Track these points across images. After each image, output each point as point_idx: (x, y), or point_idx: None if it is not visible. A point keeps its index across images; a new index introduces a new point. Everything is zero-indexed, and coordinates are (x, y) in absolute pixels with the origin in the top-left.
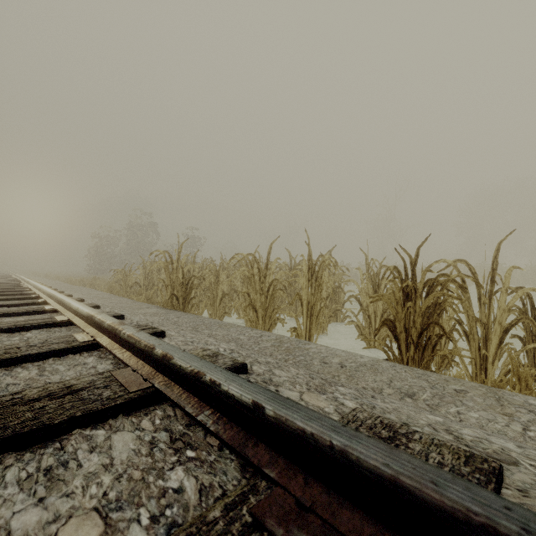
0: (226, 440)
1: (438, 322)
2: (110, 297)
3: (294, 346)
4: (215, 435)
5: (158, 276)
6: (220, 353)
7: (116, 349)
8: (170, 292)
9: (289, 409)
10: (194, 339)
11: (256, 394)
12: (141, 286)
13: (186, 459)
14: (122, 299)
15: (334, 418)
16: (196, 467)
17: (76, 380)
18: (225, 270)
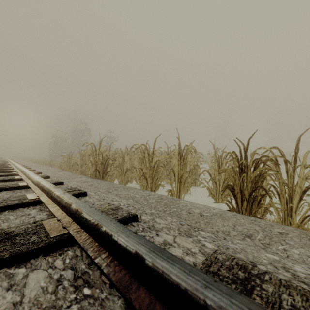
0: (114, 283)
1: (262, 186)
2: (59, 171)
3: (170, 201)
4: (107, 277)
5: (88, 159)
6: (120, 207)
7: (50, 204)
8: (94, 168)
9: (165, 261)
10: (105, 197)
11: (139, 245)
12: (78, 165)
13: (82, 297)
14: (66, 172)
15: (199, 257)
16: (89, 306)
17: (15, 227)
18: (129, 155)
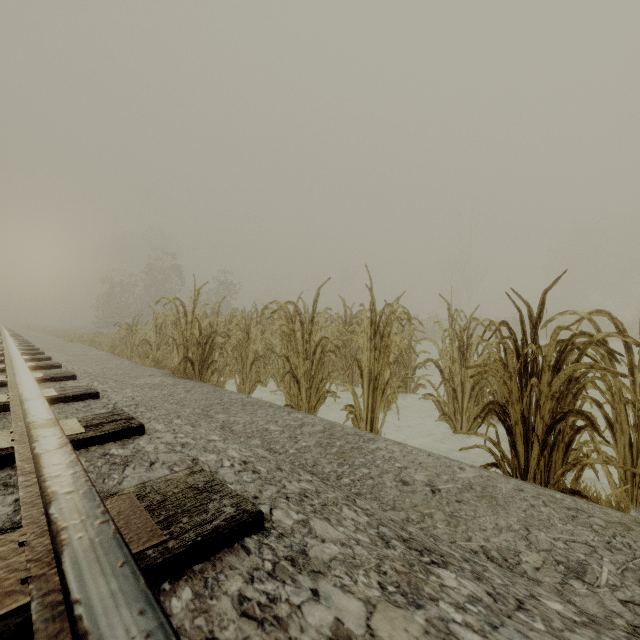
0: None
1: (582, 411)
2: (108, 360)
3: (351, 445)
4: None
5: (173, 332)
6: (218, 482)
7: (28, 474)
8: (183, 354)
9: None
10: (189, 440)
11: None
12: (150, 345)
13: None
14: (122, 362)
15: None
16: None
17: None
18: (260, 323)
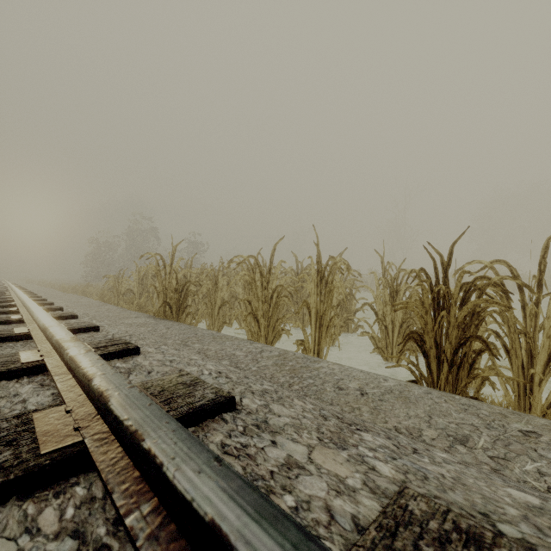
0: None
1: (480, 336)
2: (99, 305)
3: (300, 364)
4: None
5: (153, 283)
6: (201, 380)
7: (61, 375)
8: (162, 300)
9: None
10: (175, 358)
11: (223, 498)
12: (134, 294)
13: None
14: (111, 307)
15: (366, 503)
16: None
17: None
18: (226, 275)
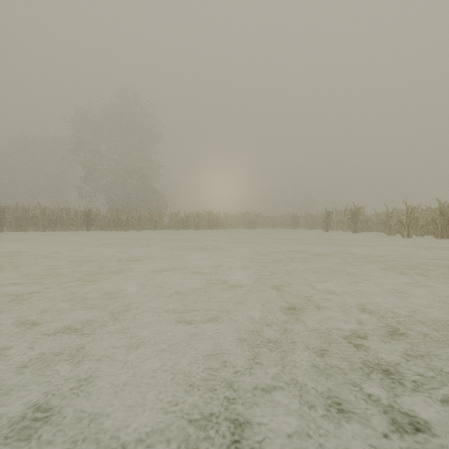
0: None
1: None
2: None
3: None
4: None
5: None
6: None
7: None
8: None
9: None
10: None
11: None
12: None
13: None
14: None
15: None
16: None
17: None
18: None
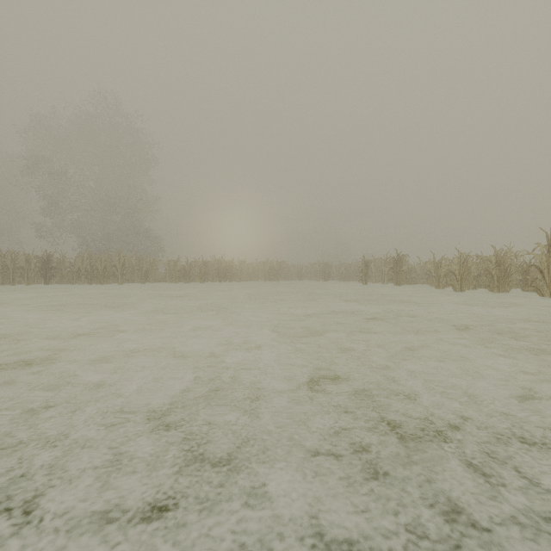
0: None
1: None
2: None
3: None
4: None
5: None
6: None
7: None
8: None
9: None
10: None
11: None
12: None
13: None
14: None
15: None
16: None
17: None
18: None
